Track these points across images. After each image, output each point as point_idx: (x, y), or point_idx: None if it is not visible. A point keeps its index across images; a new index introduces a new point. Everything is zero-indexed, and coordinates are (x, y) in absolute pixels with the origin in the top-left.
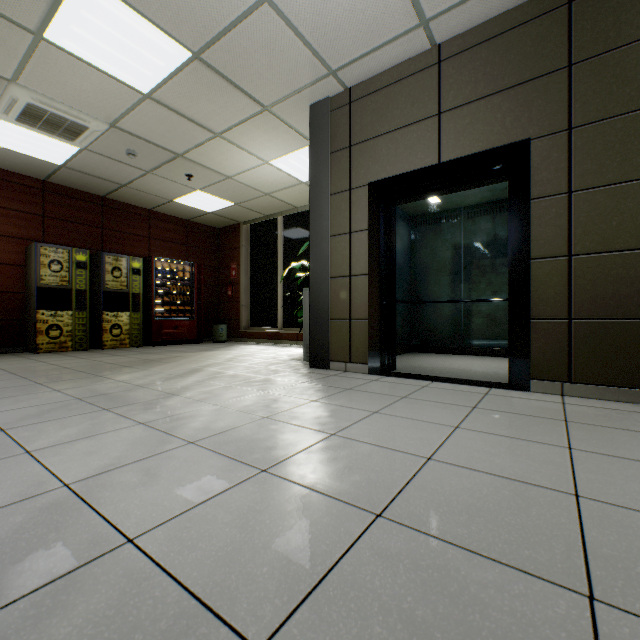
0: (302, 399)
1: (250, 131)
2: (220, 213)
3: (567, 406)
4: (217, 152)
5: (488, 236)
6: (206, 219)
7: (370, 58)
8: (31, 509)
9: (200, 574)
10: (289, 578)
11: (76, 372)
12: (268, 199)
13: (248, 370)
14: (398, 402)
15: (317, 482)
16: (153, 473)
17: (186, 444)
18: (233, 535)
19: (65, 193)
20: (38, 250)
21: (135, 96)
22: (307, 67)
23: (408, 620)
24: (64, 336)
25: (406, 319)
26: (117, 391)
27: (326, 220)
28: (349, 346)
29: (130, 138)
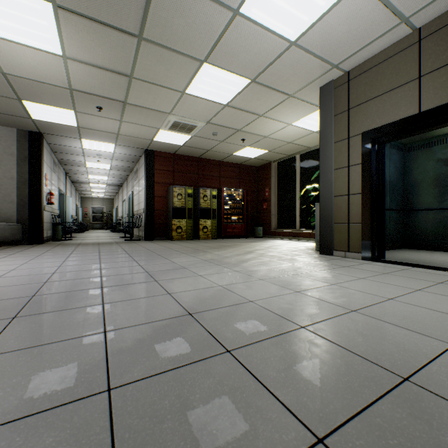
0: (314, 269)
1: (280, 110)
2: (259, 157)
3: None
4: (260, 124)
5: None
6: (250, 162)
7: (362, 51)
8: (214, 290)
9: (278, 311)
10: (311, 317)
11: (195, 249)
12: (290, 145)
13: (280, 253)
14: (379, 275)
15: (323, 298)
16: (250, 286)
17: (259, 280)
18: (288, 306)
19: (182, 158)
20: (172, 189)
21: (220, 107)
22: (317, 68)
23: (359, 332)
24: (183, 232)
25: (398, 223)
26: (218, 258)
27: (331, 159)
28: (347, 241)
29: (215, 127)
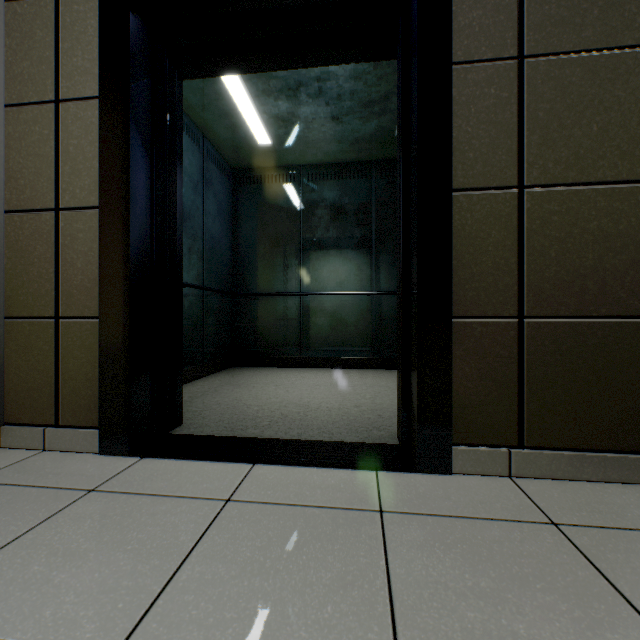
0: None
1: None
2: None
3: (584, 546)
4: None
5: (333, 208)
6: None
7: None
8: None
9: None
10: None
11: None
12: None
13: None
14: None
15: None
16: None
17: None
18: None
19: None
20: None
21: None
22: None
23: None
24: None
25: (224, 318)
26: None
27: None
28: (55, 385)
29: None
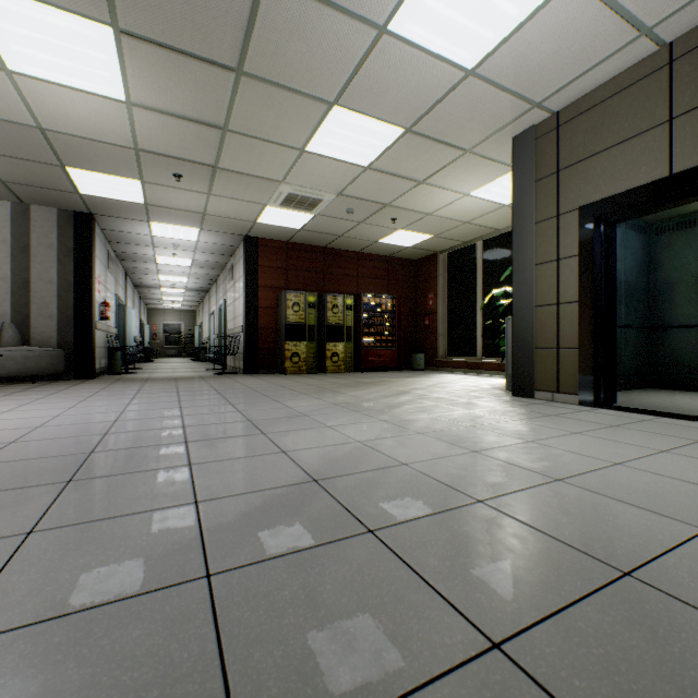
0: (503, 418)
1: (451, 173)
2: (418, 246)
3: None
4: (419, 196)
5: None
6: (404, 253)
7: (579, 81)
8: (349, 447)
9: (445, 479)
10: (494, 488)
11: (319, 388)
12: (466, 227)
13: (450, 394)
14: (605, 429)
15: (514, 461)
16: (403, 443)
17: (417, 433)
18: (459, 471)
19: (299, 249)
20: (285, 296)
21: (358, 170)
22: (509, 109)
23: (563, 510)
24: (301, 362)
25: (640, 348)
26: (355, 401)
27: (530, 249)
28: (556, 376)
29: (350, 200)
